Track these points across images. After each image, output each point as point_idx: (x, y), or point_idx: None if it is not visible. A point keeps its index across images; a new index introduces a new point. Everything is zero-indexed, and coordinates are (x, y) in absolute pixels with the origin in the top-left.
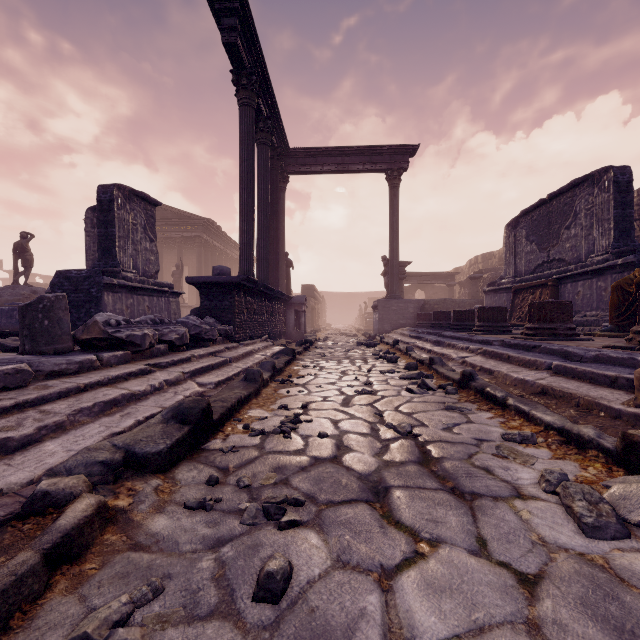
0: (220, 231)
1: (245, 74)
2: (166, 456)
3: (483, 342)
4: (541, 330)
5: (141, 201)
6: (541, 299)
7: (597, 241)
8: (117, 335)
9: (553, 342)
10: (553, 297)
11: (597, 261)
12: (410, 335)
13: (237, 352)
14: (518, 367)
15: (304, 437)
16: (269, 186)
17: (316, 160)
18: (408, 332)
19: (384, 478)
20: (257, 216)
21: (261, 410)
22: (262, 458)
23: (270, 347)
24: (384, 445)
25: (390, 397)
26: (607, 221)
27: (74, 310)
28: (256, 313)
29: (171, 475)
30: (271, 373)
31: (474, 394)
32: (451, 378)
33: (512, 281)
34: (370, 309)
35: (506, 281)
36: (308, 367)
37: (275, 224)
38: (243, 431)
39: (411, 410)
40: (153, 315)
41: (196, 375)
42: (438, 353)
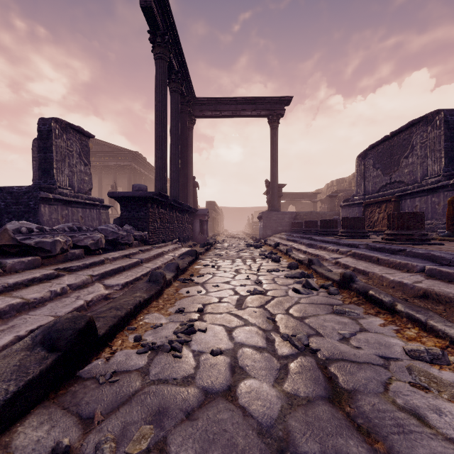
0: (145, 161)
1: (159, 34)
2: (3, 411)
3: (350, 245)
4: (400, 236)
5: (76, 133)
6: (386, 211)
7: (430, 167)
8: (26, 242)
9: (413, 246)
10: (396, 210)
11: (431, 182)
12: (287, 239)
13: (149, 254)
14: (389, 269)
15: (196, 354)
16: (179, 124)
17: (216, 107)
18: (285, 236)
19: (291, 433)
20: (170, 147)
21: (158, 314)
22: (142, 393)
23: (179, 248)
24: (282, 365)
25: (279, 298)
26: (439, 151)
27: (15, 219)
28: (168, 222)
29: (7, 439)
30: (175, 273)
31: (356, 295)
32: (331, 278)
33: (362, 198)
34: (255, 219)
35: (357, 198)
36: (208, 266)
37: (184, 154)
38: (133, 344)
39: (302, 314)
40: (71, 223)
41: (105, 277)
42: (313, 254)
